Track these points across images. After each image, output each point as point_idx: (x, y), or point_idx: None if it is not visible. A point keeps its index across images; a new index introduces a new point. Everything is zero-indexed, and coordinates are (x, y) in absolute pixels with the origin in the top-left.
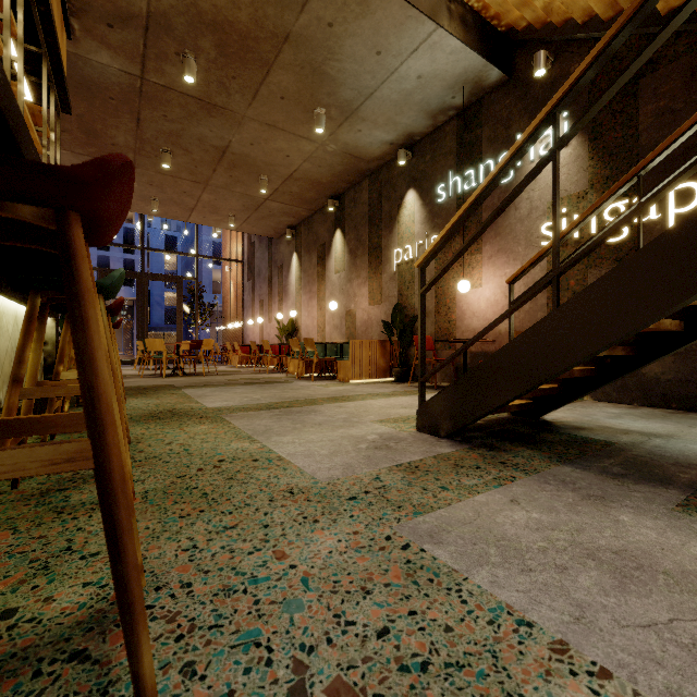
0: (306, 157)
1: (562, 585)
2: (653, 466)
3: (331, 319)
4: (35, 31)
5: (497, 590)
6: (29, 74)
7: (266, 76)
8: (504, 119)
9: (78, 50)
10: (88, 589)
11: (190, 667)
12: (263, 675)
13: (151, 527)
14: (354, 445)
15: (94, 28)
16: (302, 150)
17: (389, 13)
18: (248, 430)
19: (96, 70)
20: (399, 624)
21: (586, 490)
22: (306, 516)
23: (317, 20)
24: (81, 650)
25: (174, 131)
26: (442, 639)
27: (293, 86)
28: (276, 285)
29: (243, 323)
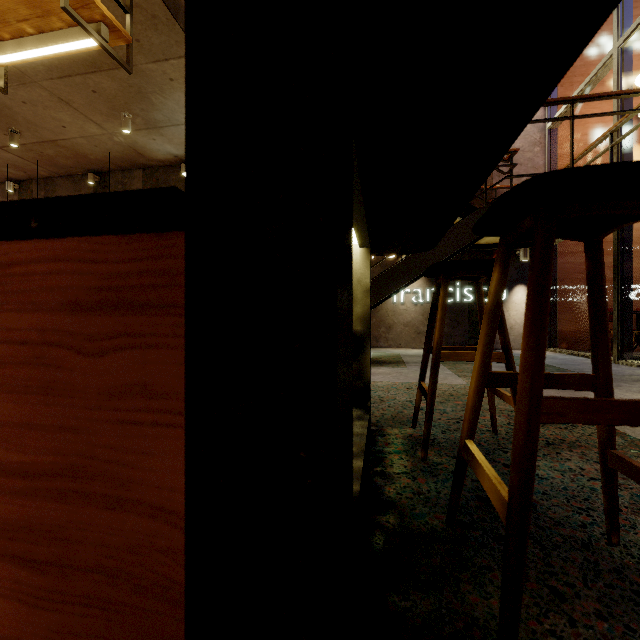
0: (86, 135)
1: None
2: None
3: None
4: None
5: None
6: None
7: (89, 73)
8: None
9: None
10: None
11: None
12: None
13: None
14: None
15: None
16: (85, 129)
17: None
18: None
19: None
20: None
21: None
22: None
23: (163, 72)
24: None
25: None
26: None
27: (112, 90)
28: None
29: None
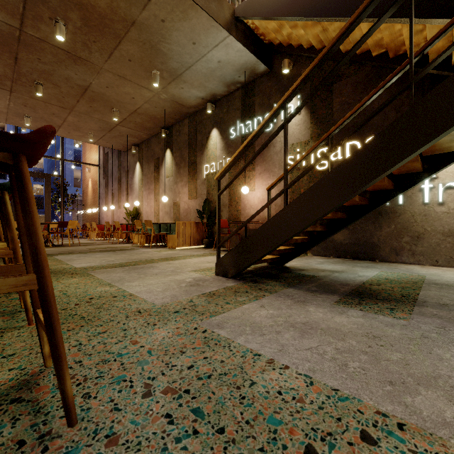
0: (146, 100)
1: (277, 338)
2: (331, 286)
3: (163, 208)
4: None
5: (247, 344)
6: None
7: (118, 45)
8: (268, 94)
9: None
10: (13, 371)
11: (87, 394)
12: (128, 391)
13: None
14: (178, 285)
15: None
16: (143, 95)
17: (200, 21)
18: (108, 280)
19: None
20: (198, 363)
21: (297, 299)
22: (149, 323)
23: (154, 16)
24: (17, 398)
25: (46, 70)
26: (219, 366)
27: (137, 54)
28: (124, 184)
29: (99, 209)
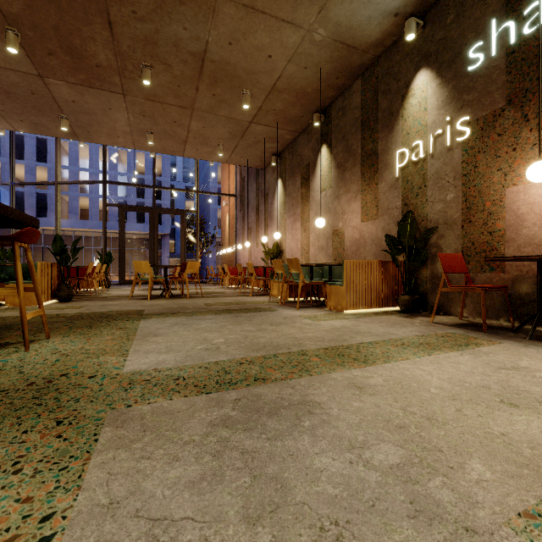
0: (290, 55)
1: None
2: None
3: (316, 240)
4: None
5: None
6: None
7: None
8: None
9: None
10: None
11: None
12: None
13: None
14: None
15: None
16: (285, 45)
17: None
18: None
19: None
20: None
21: None
22: None
23: None
24: None
25: (148, 35)
26: None
27: None
28: (262, 213)
29: (235, 249)
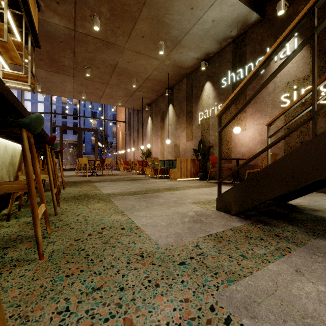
0: (155, 68)
1: None
2: None
3: (167, 148)
4: (18, 2)
5: None
6: (18, 27)
7: (134, 25)
8: (259, 40)
9: (44, 17)
10: None
11: None
12: None
13: (44, 285)
14: (181, 219)
15: (50, 5)
16: (152, 64)
17: None
18: (122, 207)
19: (53, 27)
20: None
21: None
22: (150, 280)
23: None
24: None
25: (91, 57)
26: None
27: (148, 30)
28: (140, 133)
29: (125, 151)
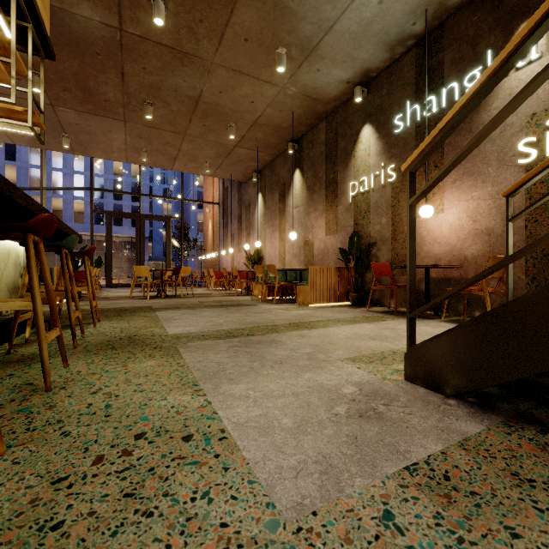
0: (269, 102)
1: None
2: None
3: (291, 249)
4: None
5: None
6: (9, 16)
7: (230, 16)
8: (471, 37)
9: (63, 4)
10: None
11: None
12: None
13: None
14: (328, 408)
15: None
16: (265, 95)
17: None
18: (197, 371)
19: (81, 24)
20: None
21: None
22: None
23: None
24: None
25: (154, 83)
26: None
27: (256, 25)
28: (244, 222)
29: (218, 254)
